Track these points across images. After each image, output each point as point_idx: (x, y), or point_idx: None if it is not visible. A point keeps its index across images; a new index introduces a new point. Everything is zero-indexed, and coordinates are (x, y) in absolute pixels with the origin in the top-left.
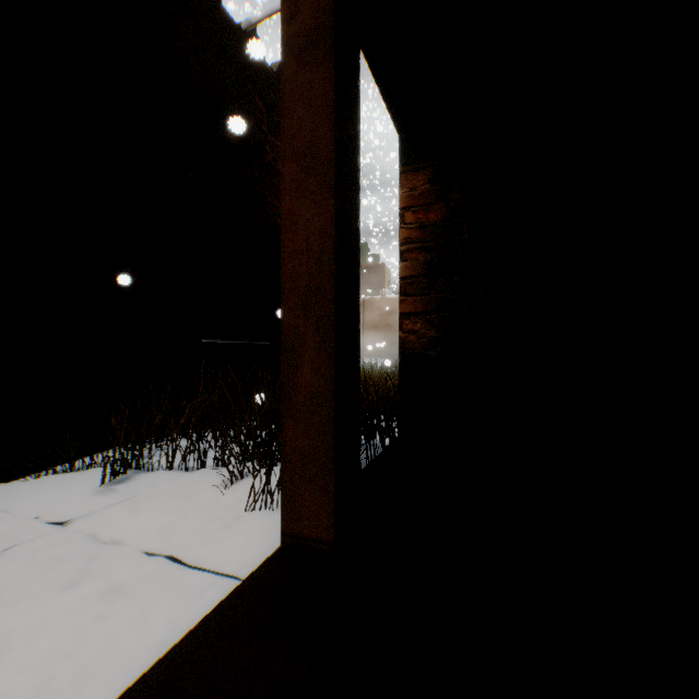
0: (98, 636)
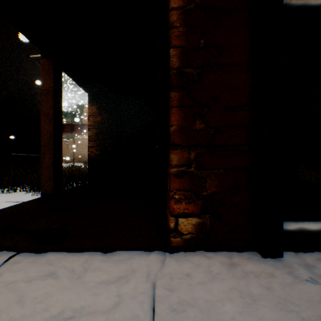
0: None
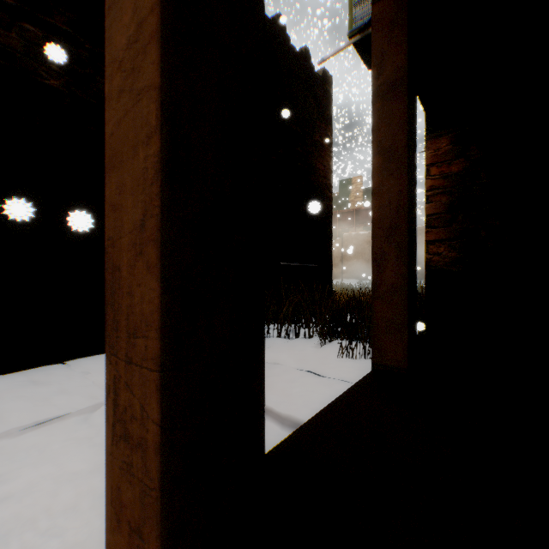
0: (298, 392)
